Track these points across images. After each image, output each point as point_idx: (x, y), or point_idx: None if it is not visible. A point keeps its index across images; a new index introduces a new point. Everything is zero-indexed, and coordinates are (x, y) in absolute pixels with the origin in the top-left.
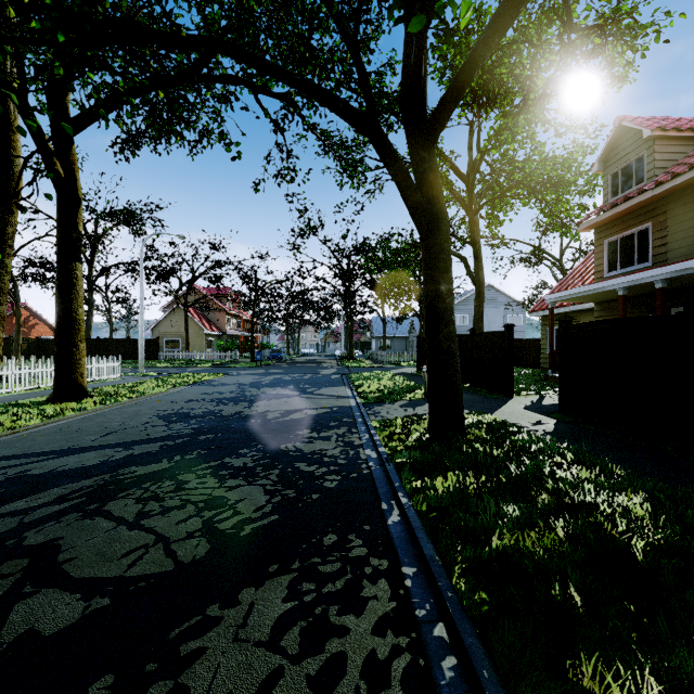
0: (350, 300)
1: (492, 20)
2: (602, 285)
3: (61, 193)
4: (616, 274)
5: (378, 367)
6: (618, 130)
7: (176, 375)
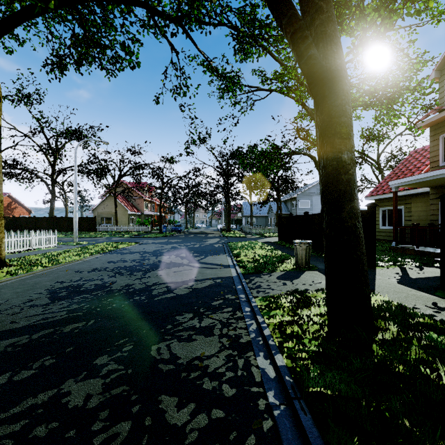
0: (228, 191)
1: None
2: None
3: None
4: None
5: (249, 237)
6: None
7: (99, 244)
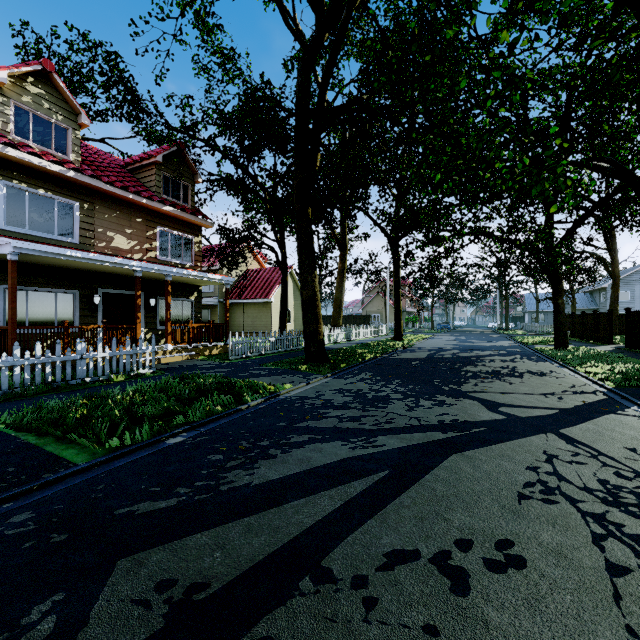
0: (506, 284)
1: (575, 222)
2: None
3: (395, 264)
4: None
5: (532, 334)
6: None
7: (409, 335)
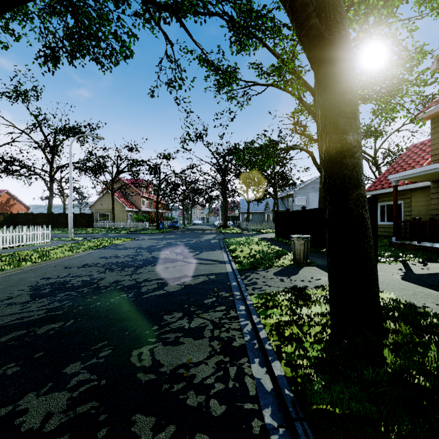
0: (225, 187)
1: None
2: None
3: None
4: None
5: (245, 233)
6: None
7: (94, 240)
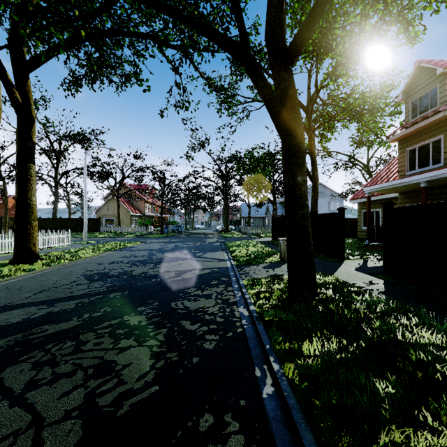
0: (227, 193)
1: None
2: (408, 180)
3: (19, 114)
4: (415, 173)
5: (246, 237)
6: (417, 70)
7: (108, 243)
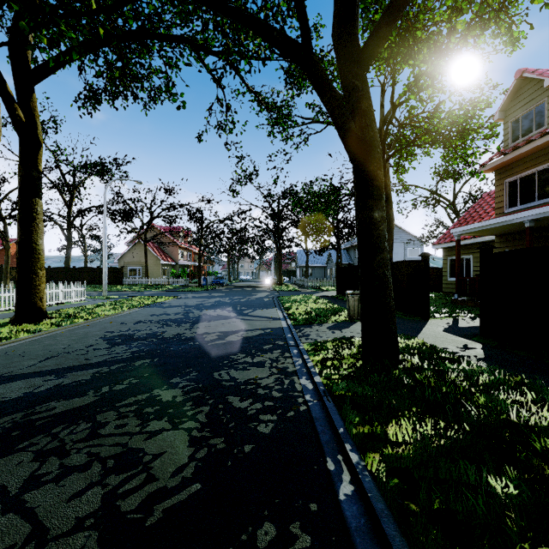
0: (279, 236)
1: None
2: (509, 218)
3: (22, 136)
4: (516, 210)
5: (303, 290)
6: (519, 82)
7: (133, 298)
